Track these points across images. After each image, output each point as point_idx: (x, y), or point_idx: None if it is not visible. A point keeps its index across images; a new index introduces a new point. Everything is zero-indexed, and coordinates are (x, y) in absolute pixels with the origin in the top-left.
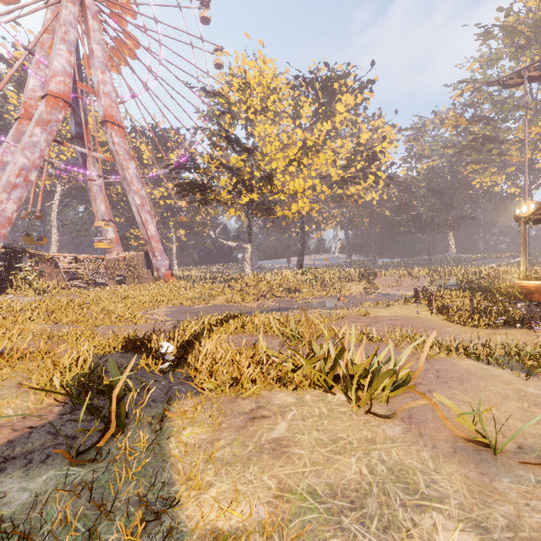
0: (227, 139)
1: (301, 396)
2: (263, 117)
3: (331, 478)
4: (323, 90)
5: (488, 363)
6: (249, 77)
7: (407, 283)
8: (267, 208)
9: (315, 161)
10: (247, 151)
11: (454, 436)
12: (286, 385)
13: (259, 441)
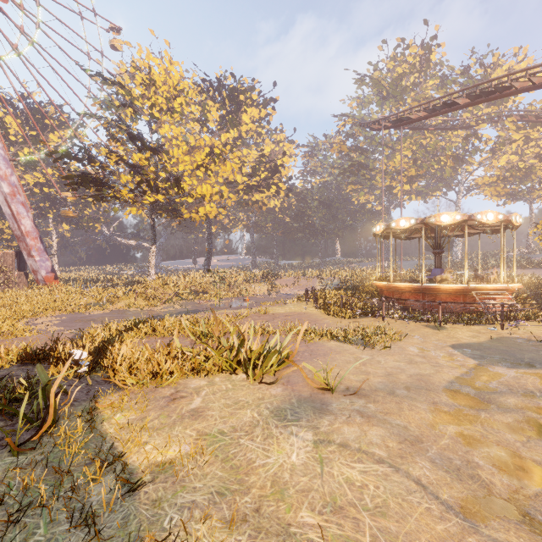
0: (130, 136)
1: (212, 380)
2: (169, 117)
3: (234, 423)
4: (230, 98)
5: (344, 342)
6: (154, 74)
7: (303, 283)
8: (173, 209)
9: (222, 169)
10: (152, 151)
11: (313, 388)
12: (199, 373)
13: (180, 412)
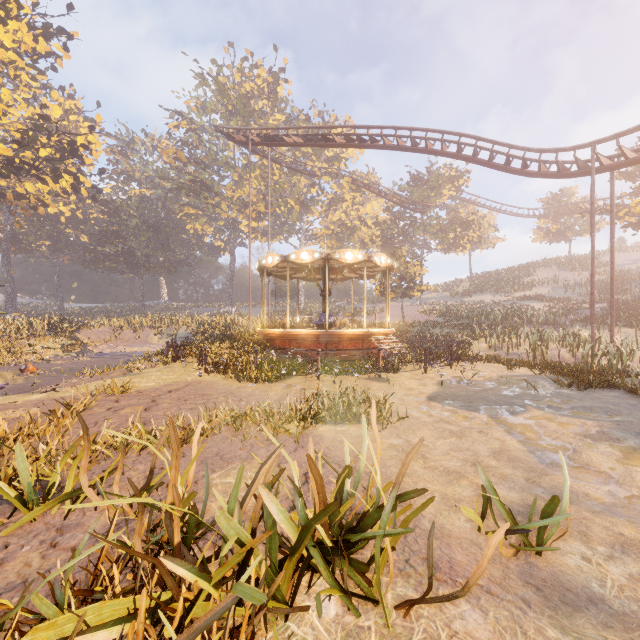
0: None
1: None
2: None
3: None
4: None
5: (335, 422)
6: None
7: (128, 336)
8: None
9: None
10: None
11: (492, 557)
12: None
13: None
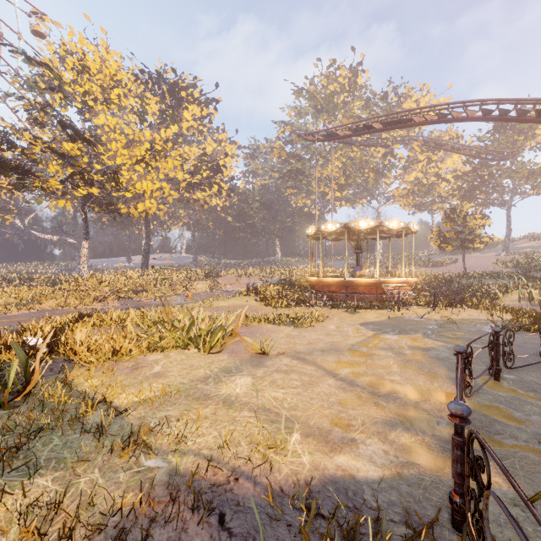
0: (62, 125)
1: (167, 354)
2: (104, 107)
3: (191, 377)
4: (170, 93)
5: (279, 325)
6: (88, 60)
7: (245, 281)
8: (108, 203)
9: (164, 165)
10: (87, 142)
11: (252, 354)
12: (155, 351)
13: (145, 375)
